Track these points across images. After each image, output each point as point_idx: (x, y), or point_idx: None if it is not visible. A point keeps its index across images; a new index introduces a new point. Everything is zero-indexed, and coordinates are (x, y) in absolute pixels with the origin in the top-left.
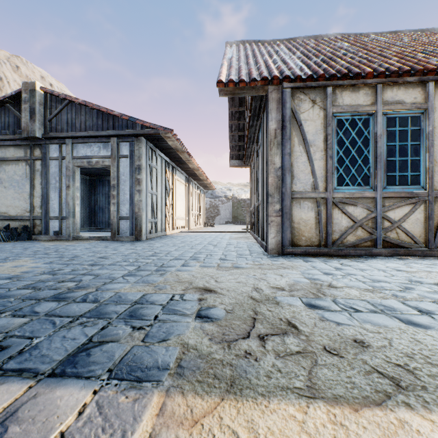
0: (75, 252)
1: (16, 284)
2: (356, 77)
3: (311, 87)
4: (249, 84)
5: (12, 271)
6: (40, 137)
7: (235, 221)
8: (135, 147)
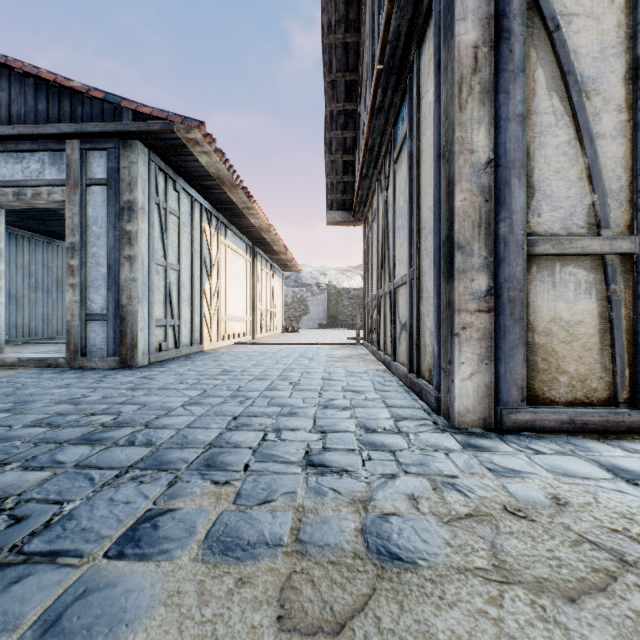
0: None
1: None
2: None
3: None
4: None
5: None
6: None
7: (333, 323)
8: (120, 162)
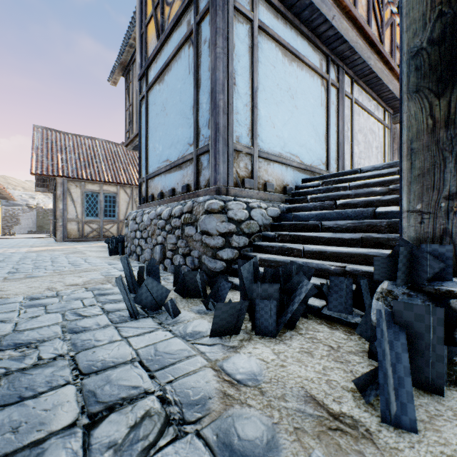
0: None
1: None
2: (93, 180)
3: (75, 181)
4: (47, 175)
5: None
6: None
7: (41, 230)
8: None
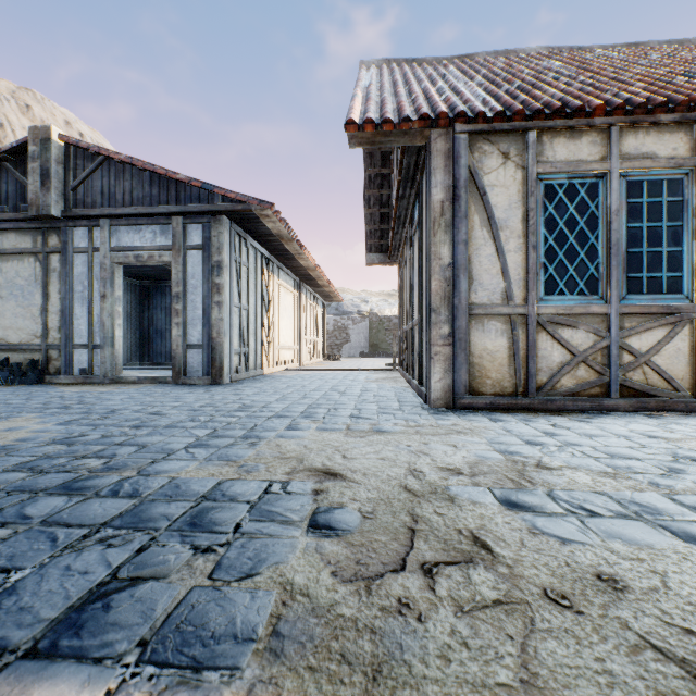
0: (112, 405)
1: (2, 462)
2: (577, 115)
3: (501, 131)
4: (399, 126)
5: (1, 438)
6: (57, 217)
7: (375, 352)
8: (212, 232)
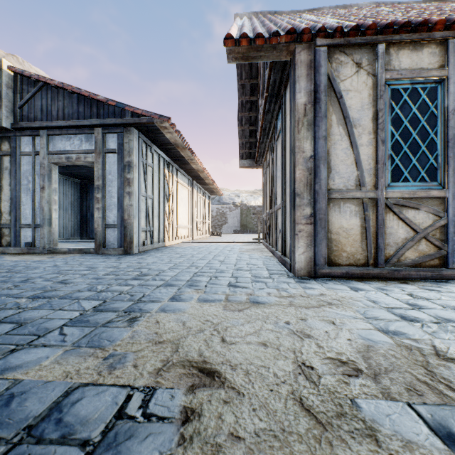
0: (32, 273)
1: None
2: (420, 29)
3: (355, 44)
4: (269, 41)
5: None
6: (7, 128)
7: (244, 230)
8: (124, 140)
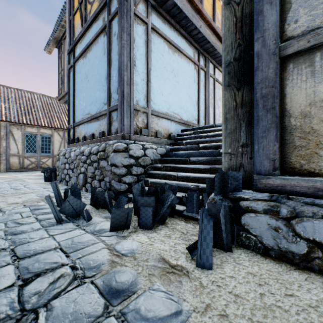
0: None
1: None
2: (32, 125)
3: (17, 125)
4: None
5: None
6: None
7: None
8: None
